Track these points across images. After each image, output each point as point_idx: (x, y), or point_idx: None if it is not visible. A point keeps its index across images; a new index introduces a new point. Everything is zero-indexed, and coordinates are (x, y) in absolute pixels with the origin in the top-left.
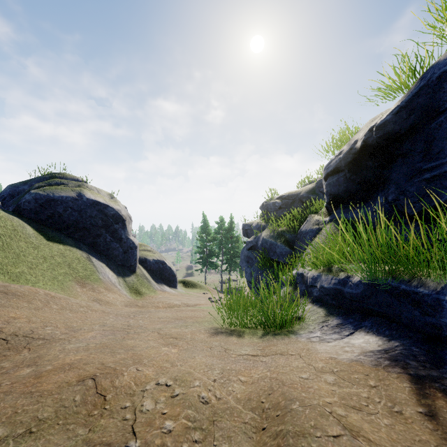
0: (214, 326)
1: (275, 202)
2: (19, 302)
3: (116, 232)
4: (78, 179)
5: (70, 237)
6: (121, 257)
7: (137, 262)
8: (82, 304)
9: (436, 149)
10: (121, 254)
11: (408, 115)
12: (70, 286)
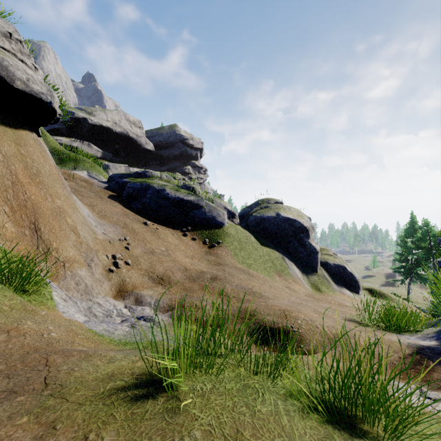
0: (351, 318)
1: None
2: (254, 279)
3: (302, 240)
4: (276, 201)
5: (272, 242)
6: (305, 259)
7: (318, 264)
8: (279, 287)
9: None
10: (305, 257)
11: None
12: (273, 275)
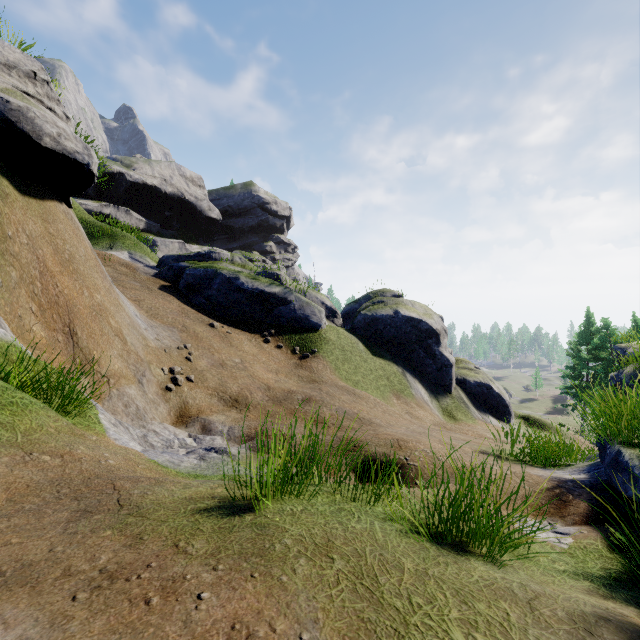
0: (487, 450)
1: None
2: (361, 402)
3: (430, 348)
4: (395, 294)
5: (388, 351)
6: (435, 375)
7: (452, 382)
8: (396, 412)
9: None
10: (435, 372)
11: None
12: (388, 396)
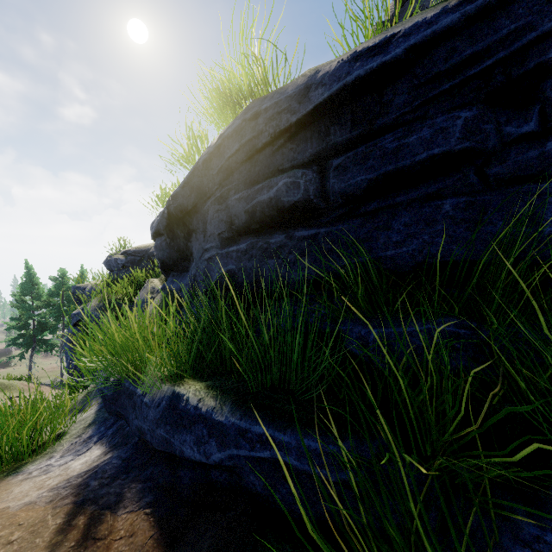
0: None
1: (117, 259)
2: None
3: None
4: None
5: None
6: None
7: None
8: None
9: (208, 232)
10: None
11: (191, 192)
12: None
